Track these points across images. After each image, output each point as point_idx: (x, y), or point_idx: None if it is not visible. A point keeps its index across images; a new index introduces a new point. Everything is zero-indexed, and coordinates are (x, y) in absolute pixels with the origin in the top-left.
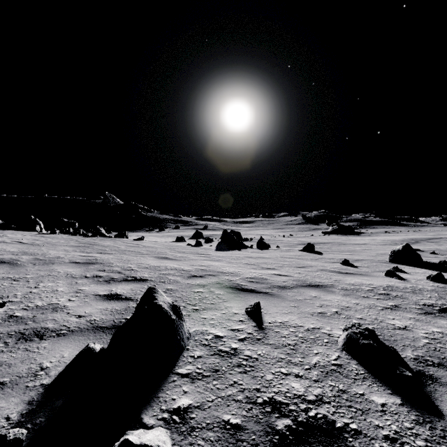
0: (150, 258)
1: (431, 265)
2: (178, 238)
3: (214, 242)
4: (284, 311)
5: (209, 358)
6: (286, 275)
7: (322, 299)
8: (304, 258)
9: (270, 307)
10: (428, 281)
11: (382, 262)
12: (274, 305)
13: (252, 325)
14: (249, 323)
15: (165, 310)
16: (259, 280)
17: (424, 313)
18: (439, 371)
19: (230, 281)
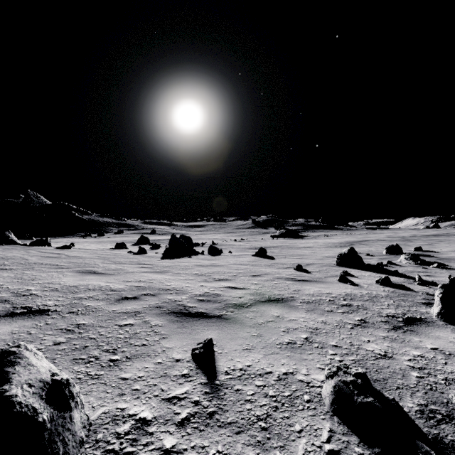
0: (69, 273)
1: (372, 266)
2: (118, 244)
3: (162, 248)
4: (245, 347)
5: None
6: (242, 288)
7: (286, 319)
8: (257, 264)
9: (226, 341)
10: (378, 286)
11: (330, 265)
12: (230, 337)
13: (201, 381)
14: (197, 379)
15: (20, 407)
16: (211, 297)
17: (394, 329)
18: None
19: (174, 303)
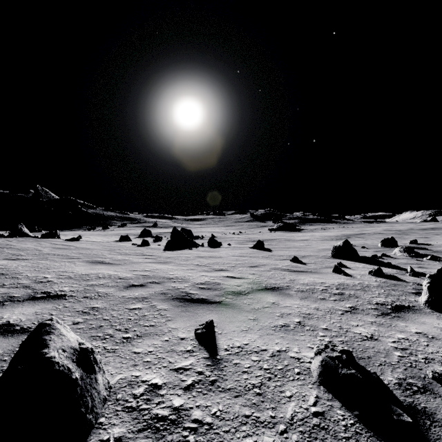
0: (80, 263)
1: (366, 259)
2: (122, 237)
3: (164, 240)
4: (242, 328)
5: (135, 440)
6: (240, 277)
7: (281, 305)
8: (255, 256)
9: (225, 324)
10: (370, 276)
11: (326, 257)
12: (229, 320)
13: (203, 356)
14: (200, 354)
15: (58, 366)
16: (211, 286)
17: (382, 315)
18: (429, 400)
19: (178, 290)
